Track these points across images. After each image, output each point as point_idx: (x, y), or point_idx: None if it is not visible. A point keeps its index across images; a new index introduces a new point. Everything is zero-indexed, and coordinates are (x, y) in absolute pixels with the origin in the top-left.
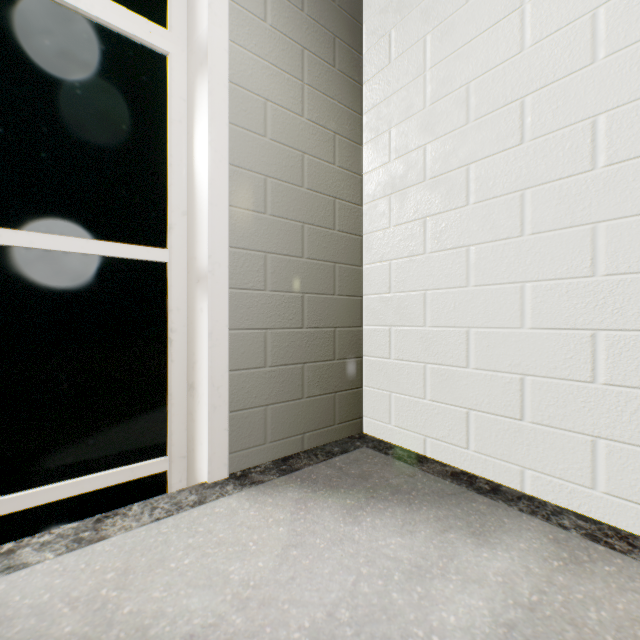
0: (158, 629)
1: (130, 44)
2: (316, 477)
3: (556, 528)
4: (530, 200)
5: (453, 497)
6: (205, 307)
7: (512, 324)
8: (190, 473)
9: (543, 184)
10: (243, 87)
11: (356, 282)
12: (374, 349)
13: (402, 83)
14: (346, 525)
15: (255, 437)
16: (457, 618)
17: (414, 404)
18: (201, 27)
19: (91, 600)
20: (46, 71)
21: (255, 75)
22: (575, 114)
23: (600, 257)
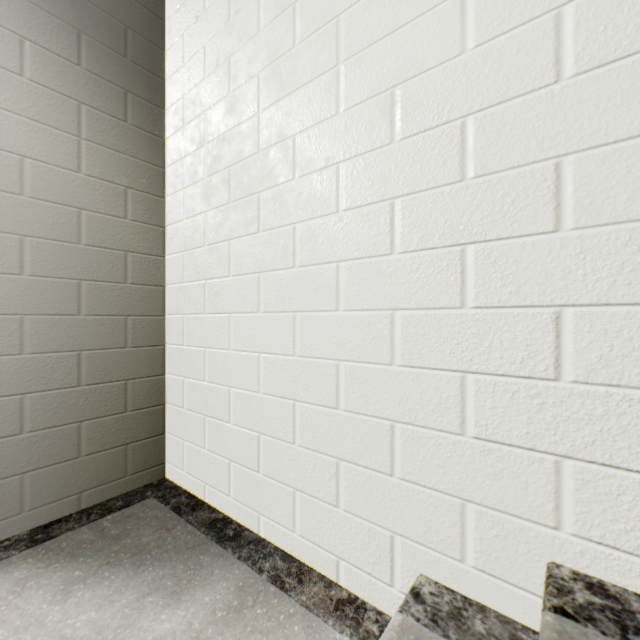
0: None
1: None
2: (66, 545)
3: (253, 573)
4: (263, 282)
5: (190, 551)
6: None
7: (254, 388)
8: None
9: (270, 271)
10: None
11: (157, 332)
12: (174, 397)
13: (191, 149)
14: (49, 605)
15: (6, 509)
16: None
17: (199, 453)
18: None
19: None
20: None
21: (6, 131)
22: (286, 218)
23: (297, 341)
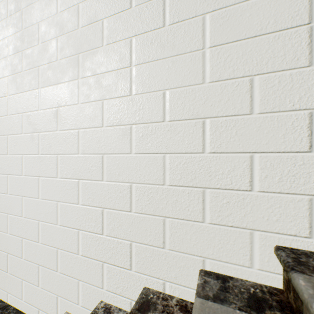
0: None
1: None
2: None
3: None
4: (9, 179)
5: None
6: None
7: (5, 231)
8: None
9: (12, 174)
10: None
11: None
12: None
13: None
14: None
15: None
16: None
17: None
18: None
19: None
20: None
21: None
22: (19, 151)
23: (24, 210)
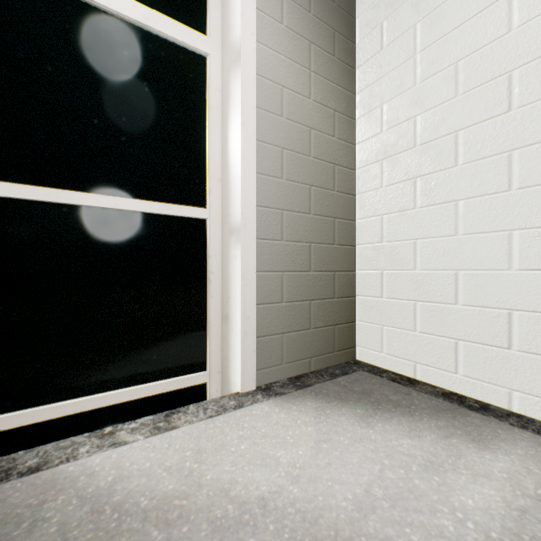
0: (236, 491)
1: (181, 50)
2: (327, 392)
3: None
4: (517, 159)
5: (448, 412)
6: (238, 253)
7: (500, 266)
8: (224, 385)
9: (530, 145)
10: (266, 78)
11: (351, 234)
12: (367, 290)
13: (393, 66)
14: (362, 428)
15: (274, 358)
16: (474, 501)
17: (405, 335)
18: (234, 32)
19: (180, 469)
20: (125, 75)
21: (274, 67)
22: None
23: None
